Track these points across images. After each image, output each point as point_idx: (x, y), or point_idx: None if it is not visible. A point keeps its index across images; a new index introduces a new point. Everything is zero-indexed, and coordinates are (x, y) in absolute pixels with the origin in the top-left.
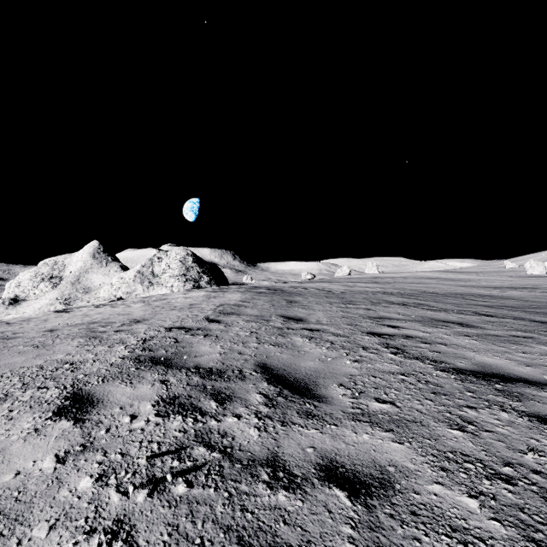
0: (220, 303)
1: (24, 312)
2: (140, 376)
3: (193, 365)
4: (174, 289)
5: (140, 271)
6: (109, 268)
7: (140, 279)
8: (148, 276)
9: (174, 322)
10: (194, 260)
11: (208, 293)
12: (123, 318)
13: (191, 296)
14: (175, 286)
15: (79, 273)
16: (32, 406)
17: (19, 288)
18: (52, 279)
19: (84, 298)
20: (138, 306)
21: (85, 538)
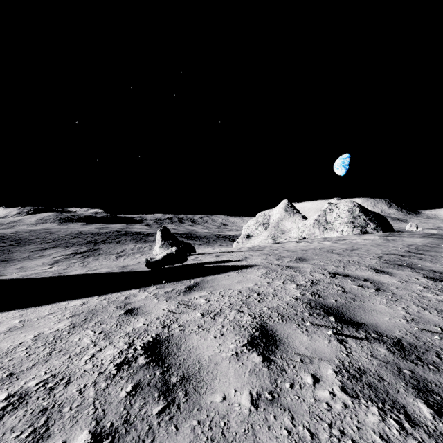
0: (407, 244)
1: (254, 243)
2: (400, 269)
3: (428, 269)
4: (344, 233)
5: (317, 219)
6: (295, 218)
7: (317, 225)
8: (322, 223)
9: (383, 251)
10: (360, 210)
11: (382, 237)
12: (335, 248)
13: (367, 238)
14: (344, 231)
15: (277, 221)
16: (362, 269)
17: (249, 229)
18: (264, 225)
19: (282, 237)
20: (328, 243)
21: (436, 295)
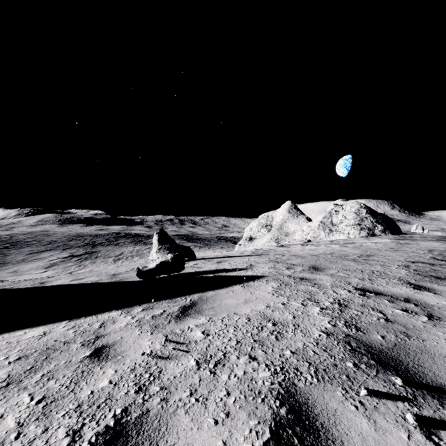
0: (427, 249)
1: (256, 245)
2: (440, 283)
3: None
4: (350, 235)
5: (322, 221)
6: (299, 219)
7: (322, 227)
8: (328, 225)
9: (405, 258)
10: (367, 211)
11: (394, 240)
12: (348, 253)
13: (378, 241)
14: (351, 233)
15: (280, 222)
16: (394, 284)
17: (251, 231)
18: (267, 227)
19: (285, 239)
20: (337, 246)
21: None
